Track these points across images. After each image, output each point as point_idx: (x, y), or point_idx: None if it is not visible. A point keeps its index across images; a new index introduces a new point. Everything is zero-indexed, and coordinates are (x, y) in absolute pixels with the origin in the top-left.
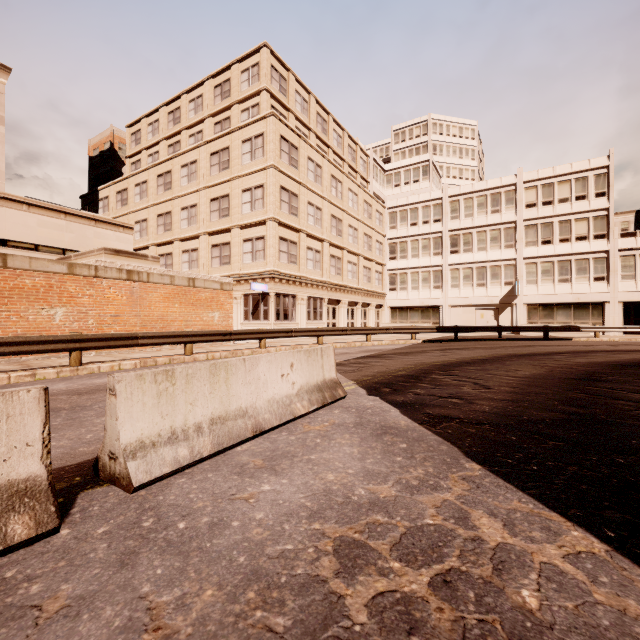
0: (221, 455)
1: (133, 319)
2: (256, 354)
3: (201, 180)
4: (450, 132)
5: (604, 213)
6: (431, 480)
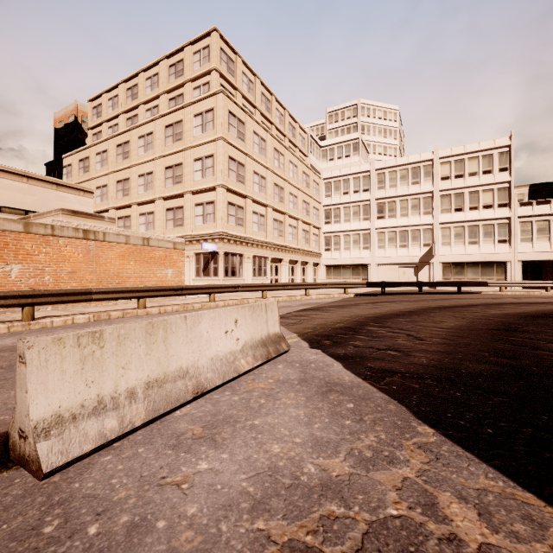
0: (157, 422)
1: (89, 275)
2: (206, 307)
3: (157, 150)
4: (376, 115)
5: (506, 185)
6: (385, 450)
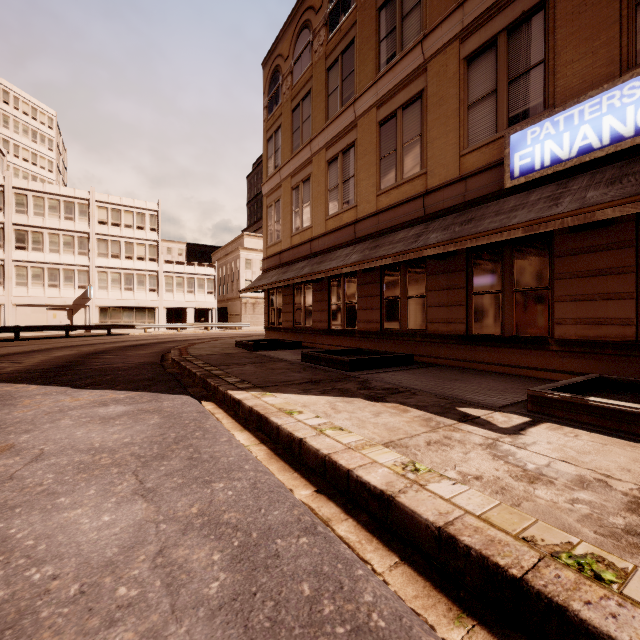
0: None
1: None
2: None
3: None
4: (20, 107)
5: (156, 244)
6: None
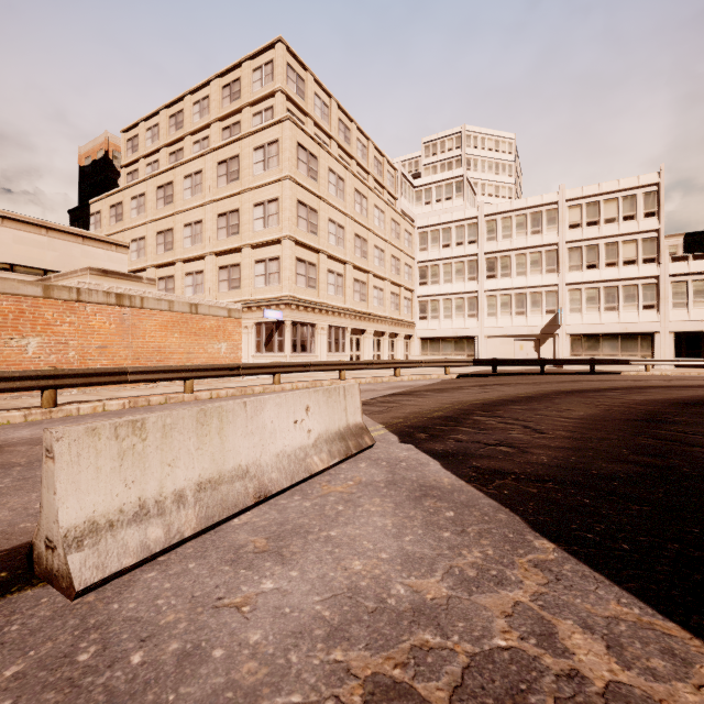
0: (211, 532)
1: (124, 351)
2: (269, 391)
3: (207, 193)
4: (485, 145)
5: (654, 235)
6: (493, 568)
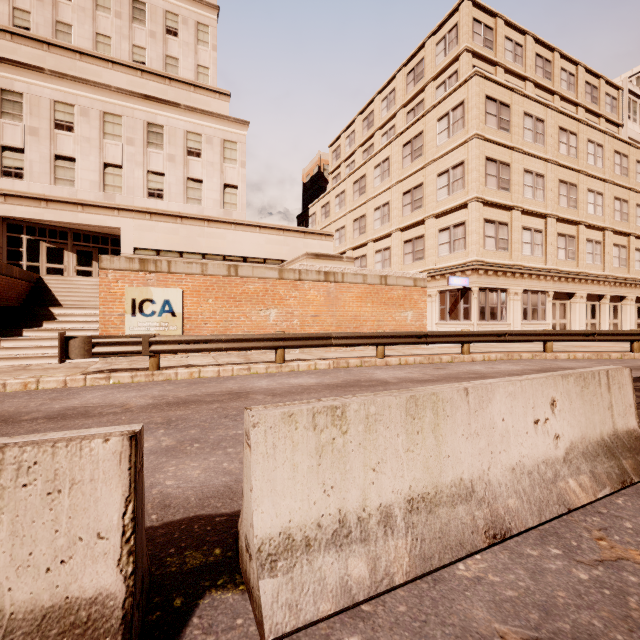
0: (427, 578)
1: (329, 319)
2: (457, 361)
3: (393, 176)
4: None
5: None
6: None
